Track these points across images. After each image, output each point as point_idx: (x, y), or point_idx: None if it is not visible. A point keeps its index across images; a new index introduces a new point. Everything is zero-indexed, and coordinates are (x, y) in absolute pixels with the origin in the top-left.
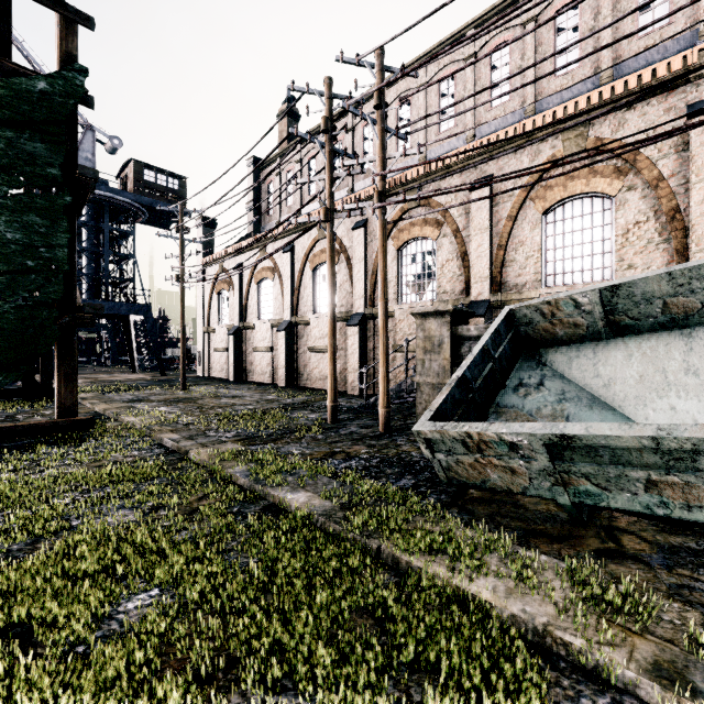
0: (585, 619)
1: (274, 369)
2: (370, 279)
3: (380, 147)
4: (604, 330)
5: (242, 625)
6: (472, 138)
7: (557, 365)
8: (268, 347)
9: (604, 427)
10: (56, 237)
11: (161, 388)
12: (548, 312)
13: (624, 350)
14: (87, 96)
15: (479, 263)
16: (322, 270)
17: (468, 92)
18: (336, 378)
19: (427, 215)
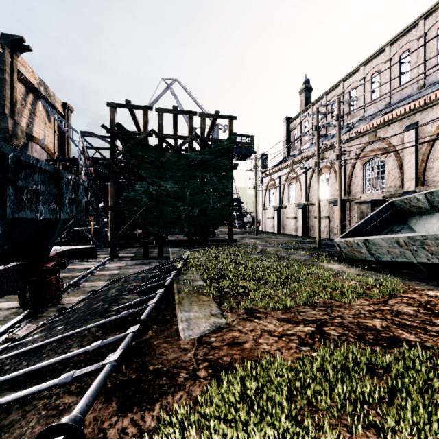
0: (353, 271)
1: (296, 227)
2: (347, 181)
3: (338, 136)
4: (430, 209)
5: (284, 266)
6: (422, 86)
7: (411, 224)
8: (294, 216)
9: (374, 237)
10: (229, 185)
11: (247, 234)
12: (407, 202)
13: (437, 217)
14: (235, 141)
15: (408, 171)
16: (322, 177)
17: (419, 59)
18: (320, 229)
19: (379, 145)
